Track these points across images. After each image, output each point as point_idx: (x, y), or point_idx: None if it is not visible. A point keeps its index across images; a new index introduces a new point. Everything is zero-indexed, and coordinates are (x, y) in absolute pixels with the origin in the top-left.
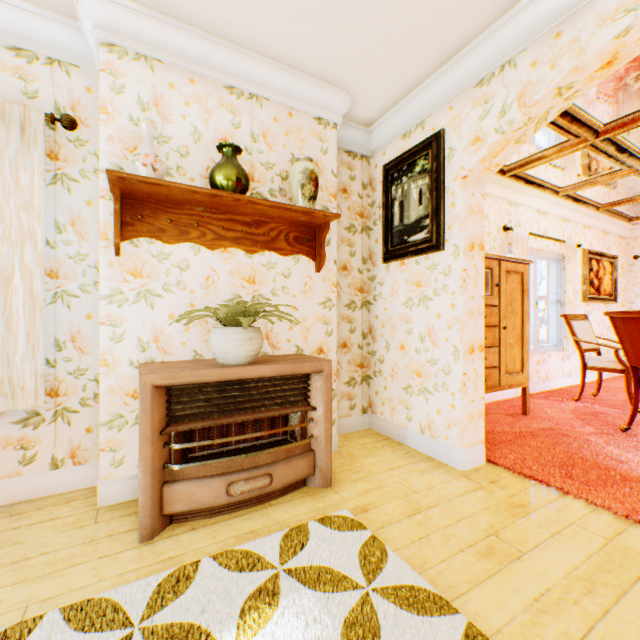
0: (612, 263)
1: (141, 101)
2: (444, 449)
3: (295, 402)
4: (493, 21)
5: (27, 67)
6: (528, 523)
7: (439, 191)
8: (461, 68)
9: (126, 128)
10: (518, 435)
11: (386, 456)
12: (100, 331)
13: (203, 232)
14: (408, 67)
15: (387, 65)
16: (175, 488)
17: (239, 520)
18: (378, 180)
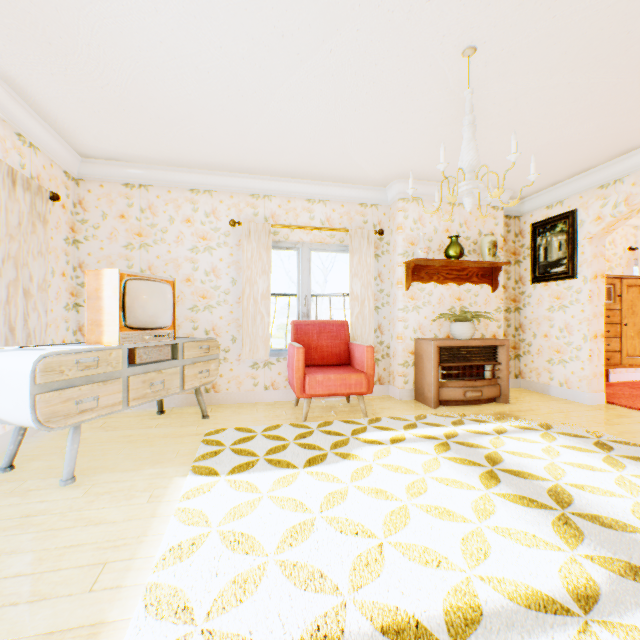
0: None
1: (414, 220)
2: (576, 394)
3: (489, 360)
4: (608, 160)
5: (364, 211)
6: (627, 419)
7: (573, 245)
8: (588, 178)
9: (408, 234)
10: (634, 396)
11: (536, 397)
12: (399, 324)
13: (438, 277)
14: (552, 178)
15: (539, 179)
16: (443, 390)
17: (470, 407)
18: (526, 231)
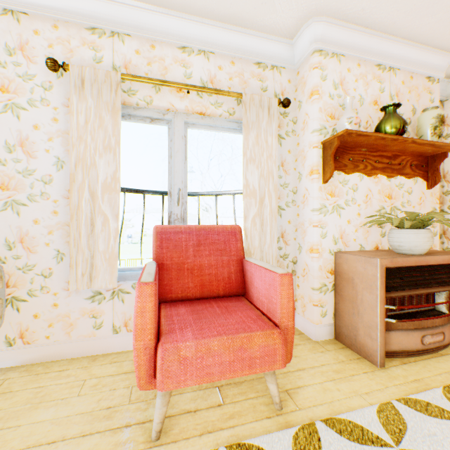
0: None
1: (334, 83)
2: None
3: (446, 283)
4: None
5: (262, 73)
6: None
7: None
8: None
9: (327, 102)
10: None
11: None
12: (314, 231)
13: (364, 165)
14: None
15: None
16: (390, 335)
17: (432, 362)
18: None
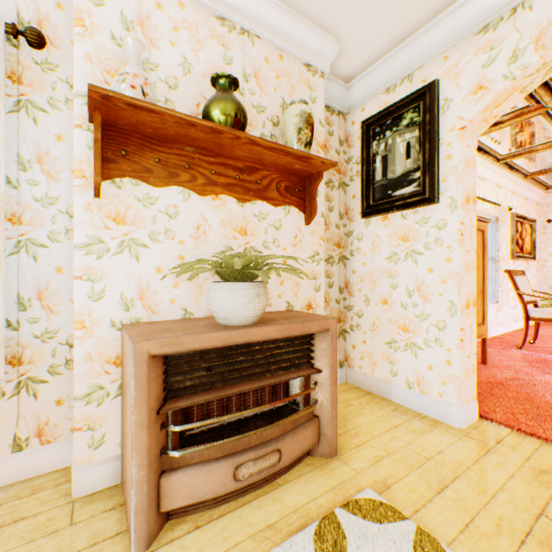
0: (531, 226)
1: (124, 18)
2: (438, 406)
3: (299, 364)
4: None
5: None
6: None
7: (432, 143)
8: (463, 14)
9: (106, 47)
10: (491, 386)
11: (377, 414)
12: (75, 287)
13: (193, 175)
14: (405, 12)
15: (385, 8)
16: (174, 479)
17: (249, 510)
18: (355, 136)
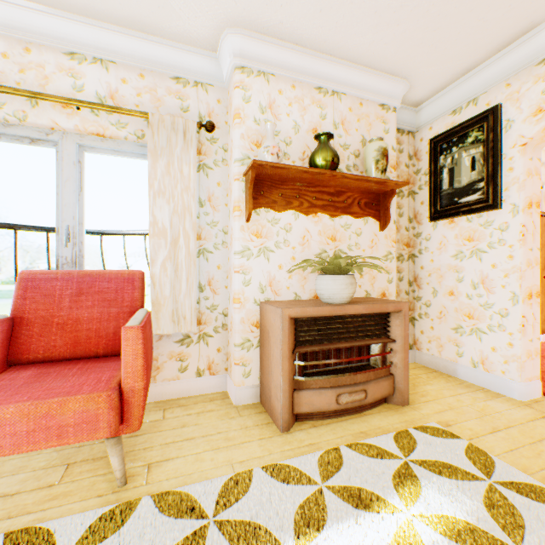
0: None
1: (261, 106)
2: (500, 382)
3: (378, 335)
4: None
5: (182, 90)
6: None
7: (495, 158)
8: (523, 50)
9: (251, 127)
10: None
11: (442, 385)
12: (235, 277)
13: (301, 202)
14: (468, 54)
15: (449, 55)
16: (301, 394)
17: (346, 423)
18: (423, 151)
